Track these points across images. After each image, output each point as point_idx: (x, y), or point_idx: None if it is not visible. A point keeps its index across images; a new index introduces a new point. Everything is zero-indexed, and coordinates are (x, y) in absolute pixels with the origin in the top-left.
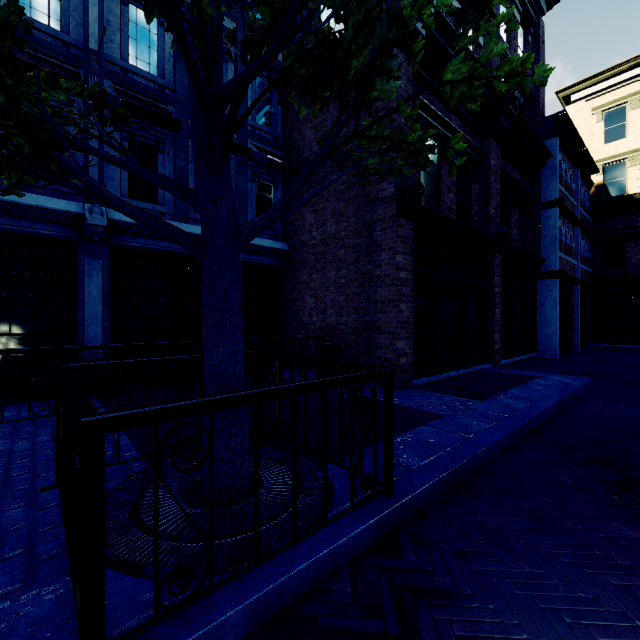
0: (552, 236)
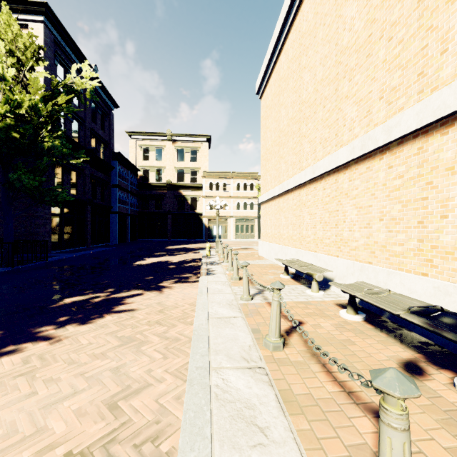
0: (115, 198)
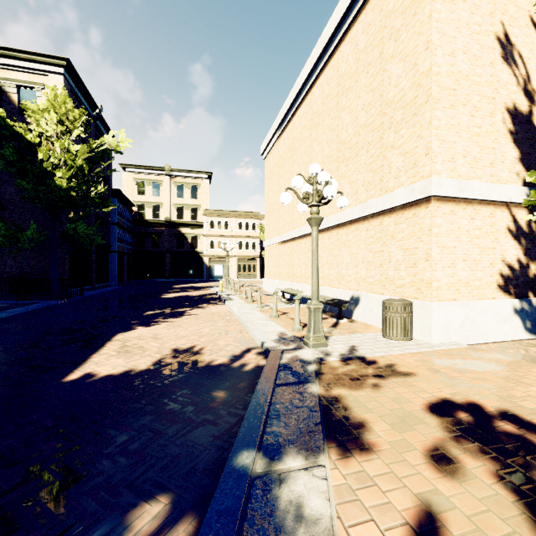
0: (115, 237)
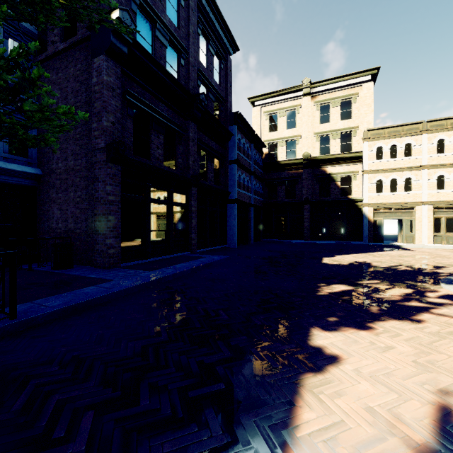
0: (234, 180)
